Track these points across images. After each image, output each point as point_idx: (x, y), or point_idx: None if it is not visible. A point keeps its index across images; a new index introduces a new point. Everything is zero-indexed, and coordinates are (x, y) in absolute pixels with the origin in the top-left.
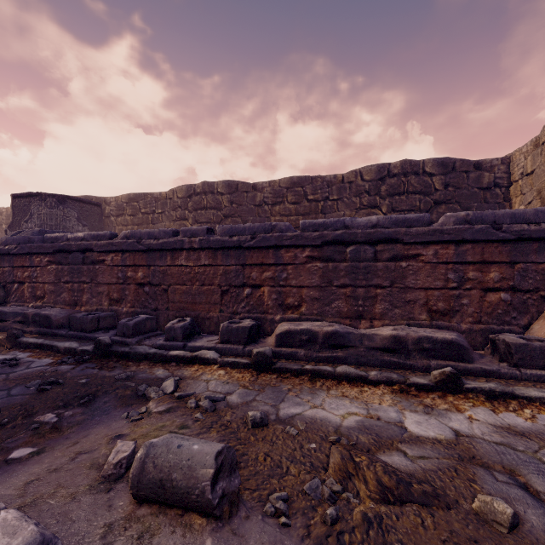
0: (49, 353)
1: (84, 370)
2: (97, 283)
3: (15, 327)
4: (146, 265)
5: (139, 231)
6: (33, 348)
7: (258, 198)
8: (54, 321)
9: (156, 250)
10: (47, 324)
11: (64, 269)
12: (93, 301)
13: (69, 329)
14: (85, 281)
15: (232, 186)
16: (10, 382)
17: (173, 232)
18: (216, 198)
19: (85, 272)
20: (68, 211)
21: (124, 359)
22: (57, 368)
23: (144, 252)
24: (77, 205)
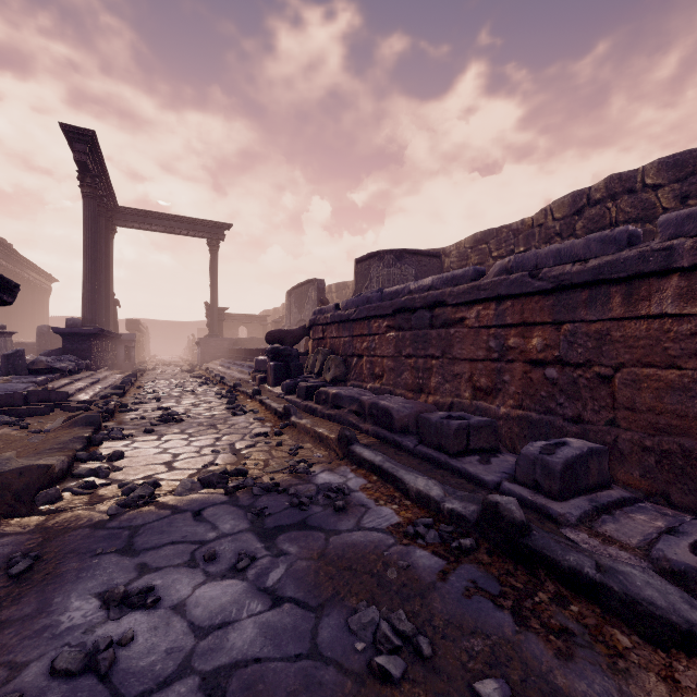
0: (391, 493)
1: (473, 603)
2: (451, 359)
3: (350, 419)
4: (551, 321)
5: (532, 253)
6: (368, 470)
7: None
8: (396, 420)
9: (577, 287)
10: (386, 422)
11: (405, 337)
12: (445, 389)
13: (417, 438)
14: (433, 355)
15: (684, 164)
16: (325, 575)
17: (627, 235)
18: (641, 199)
19: (433, 341)
20: (405, 269)
21: (583, 601)
22: (407, 554)
23: (545, 295)
24: (415, 260)
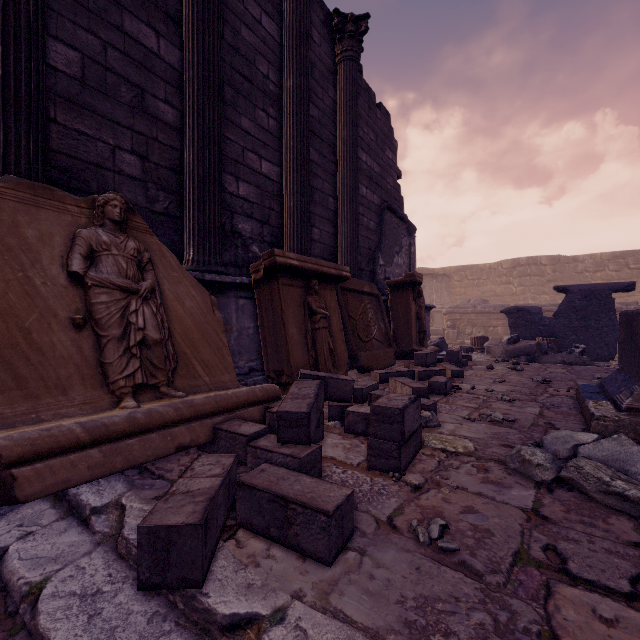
0: None
1: None
2: None
3: None
4: None
5: None
6: None
7: (579, 268)
8: None
9: None
10: None
11: None
12: None
13: None
14: None
15: (554, 260)
16: None
17: None
18: (540, 269)
19: None
20: (443, 283)
21: None
22: None
23: None
24: (444, 279)
